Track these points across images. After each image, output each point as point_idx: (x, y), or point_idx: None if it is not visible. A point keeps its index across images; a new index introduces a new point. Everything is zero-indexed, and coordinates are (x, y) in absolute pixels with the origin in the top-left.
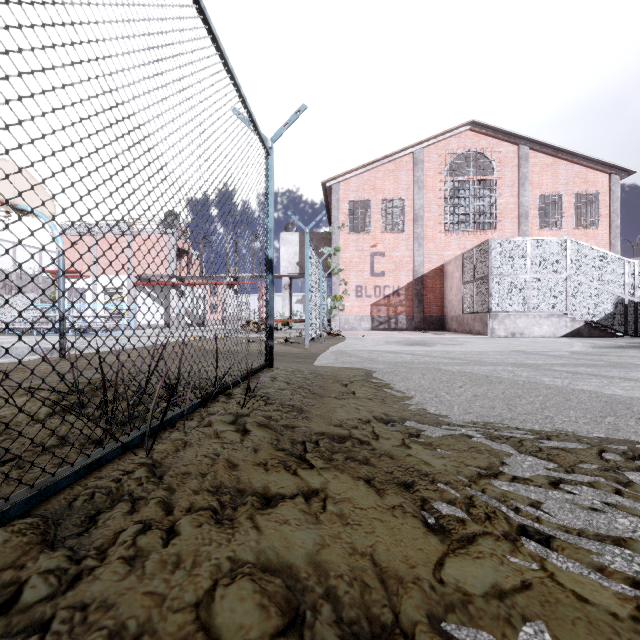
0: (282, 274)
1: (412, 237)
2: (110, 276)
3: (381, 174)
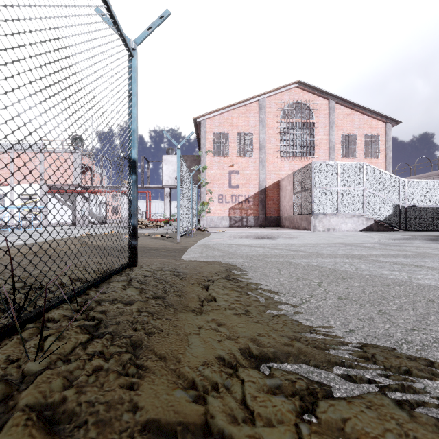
0: (164, 185)
1: (258, 160)
2: (25, 185)
3: (236, 115)
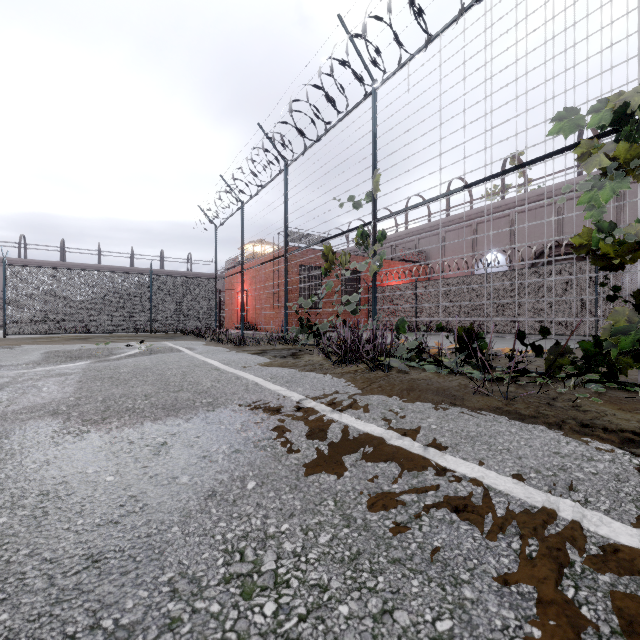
0: None
1: None
2: None
3: None
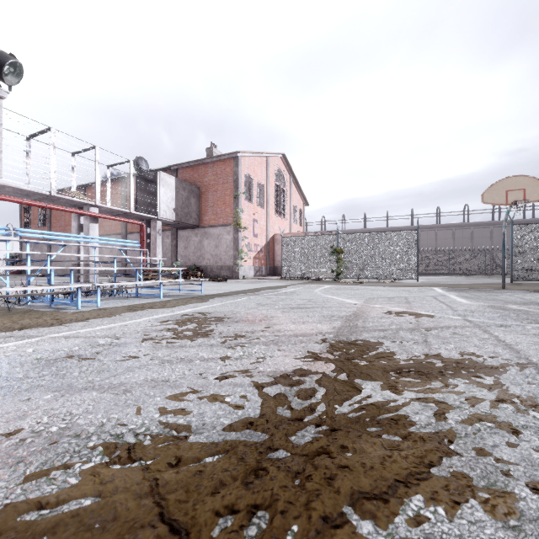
0: (160, 217)
1: (266, 213)
2: None
3: (257, 163)
